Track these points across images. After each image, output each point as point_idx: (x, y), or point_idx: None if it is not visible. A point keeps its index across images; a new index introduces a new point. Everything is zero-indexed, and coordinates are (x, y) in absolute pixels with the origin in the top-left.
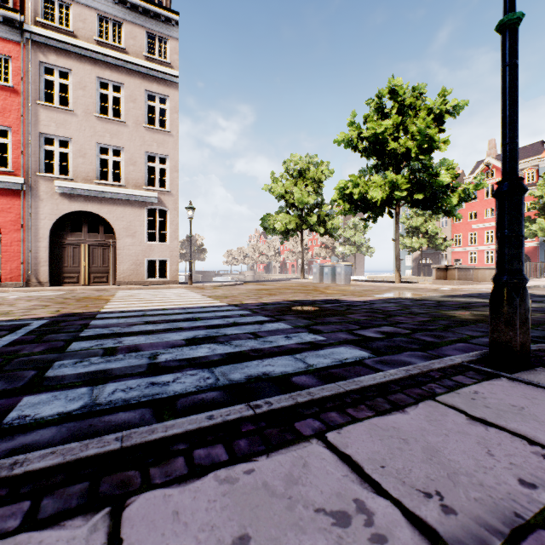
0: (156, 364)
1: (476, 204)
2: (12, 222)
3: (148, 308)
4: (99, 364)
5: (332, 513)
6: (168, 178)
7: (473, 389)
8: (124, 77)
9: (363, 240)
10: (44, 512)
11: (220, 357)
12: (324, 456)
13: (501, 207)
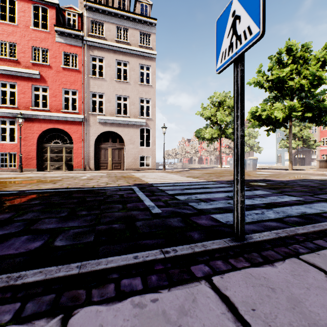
0: None
1: None
2: (78, 138)
3: (170, 182)
4: (211, 205)
5: None
6: (150, 111)
7: None
8: (129, 58)
9: (255, 143)
10: None
11: (263, 204)
12: None
13: None
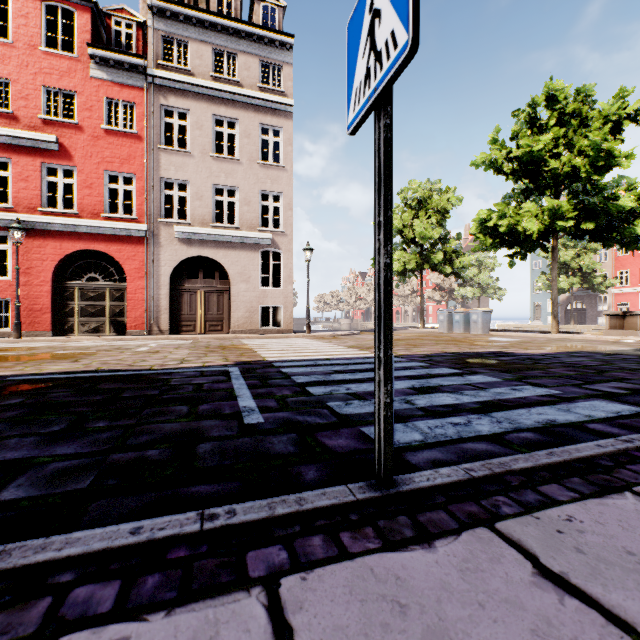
0: (424, 409)
1: None
2: (136, 270)
3: (309, 358)
4: (370, 407)
5: None
6: (281, 217)
7: None
8: (239, 111)
9: (490, 280)
10: (581, 490)
11: (476, 405)
12: None
13: None
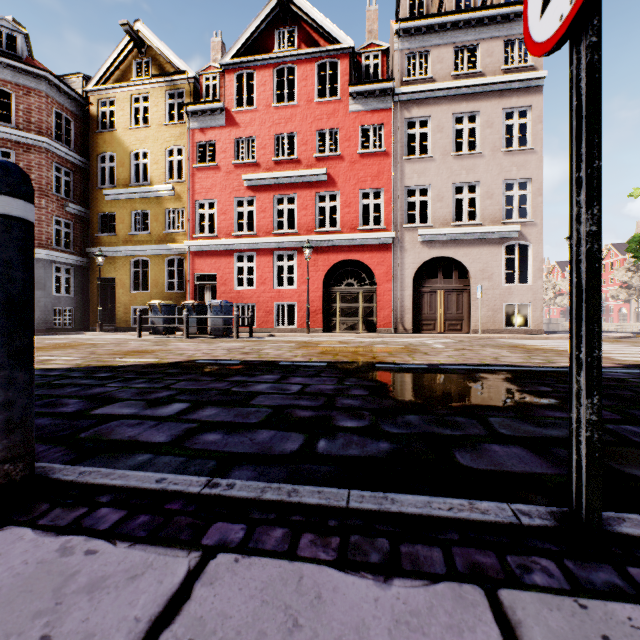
0: None
1: None
2: (384, 274)
3: None
4: None
5: None
6: (528, 205)
7: None
8: (480, 103)
9: None
10: None
11: None
12: None
13: None
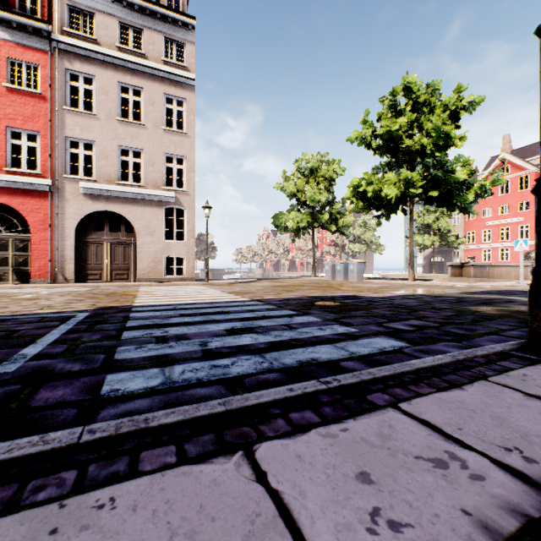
0: (209, 350)
1: (490, 201)
2: (40, 222)
3: (176, 303)
4: (157, 350)
5: (430, 460)
6: (185, 178)
7: (521, 372)
8: (144, 81)
9: (373, 238)
10: (191, 453)
11: (265, 345)
12: (404, 420)
13: (540, 203)
